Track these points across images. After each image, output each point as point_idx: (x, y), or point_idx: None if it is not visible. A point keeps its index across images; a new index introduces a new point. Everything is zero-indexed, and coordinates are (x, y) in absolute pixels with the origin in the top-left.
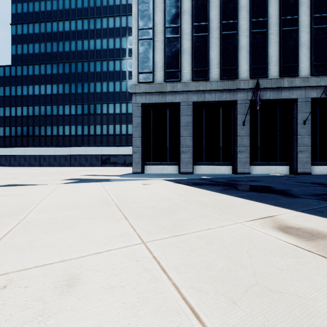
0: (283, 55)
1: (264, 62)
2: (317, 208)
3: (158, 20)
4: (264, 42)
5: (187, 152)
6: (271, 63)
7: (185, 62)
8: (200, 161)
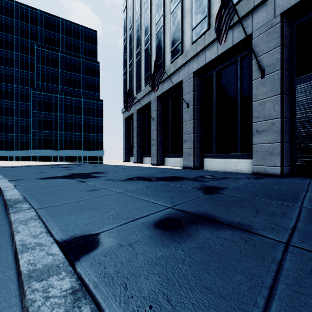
0: (171, 40)
1: (161, 56)
2: (8, 166)
3: (128, 62)
4: (161, 37)
5: (135, 147)
6: (166, 53)
7: (134, 83)
8: (145, 153)
